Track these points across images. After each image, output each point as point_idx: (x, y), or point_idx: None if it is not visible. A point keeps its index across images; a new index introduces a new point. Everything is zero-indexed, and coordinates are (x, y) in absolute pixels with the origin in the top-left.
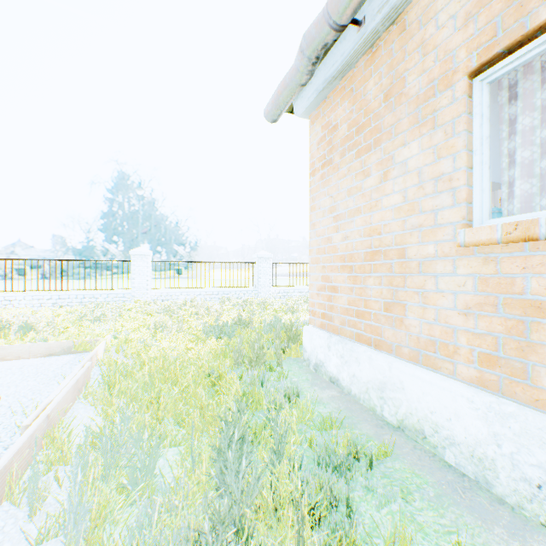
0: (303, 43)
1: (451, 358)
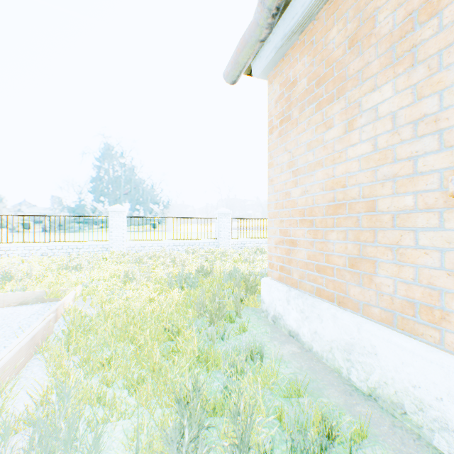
0: None
1: (438, 325)
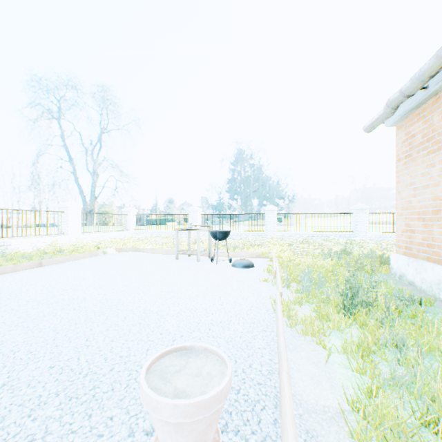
0: (387, 103)
1: None
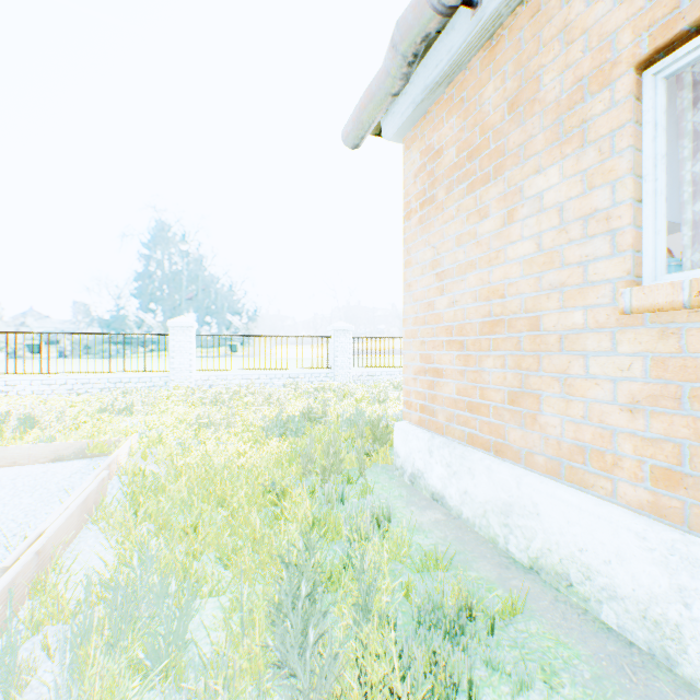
0: (395, 34)
1: (609, 473)
